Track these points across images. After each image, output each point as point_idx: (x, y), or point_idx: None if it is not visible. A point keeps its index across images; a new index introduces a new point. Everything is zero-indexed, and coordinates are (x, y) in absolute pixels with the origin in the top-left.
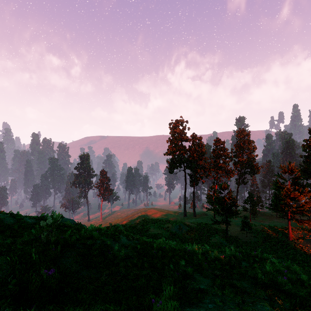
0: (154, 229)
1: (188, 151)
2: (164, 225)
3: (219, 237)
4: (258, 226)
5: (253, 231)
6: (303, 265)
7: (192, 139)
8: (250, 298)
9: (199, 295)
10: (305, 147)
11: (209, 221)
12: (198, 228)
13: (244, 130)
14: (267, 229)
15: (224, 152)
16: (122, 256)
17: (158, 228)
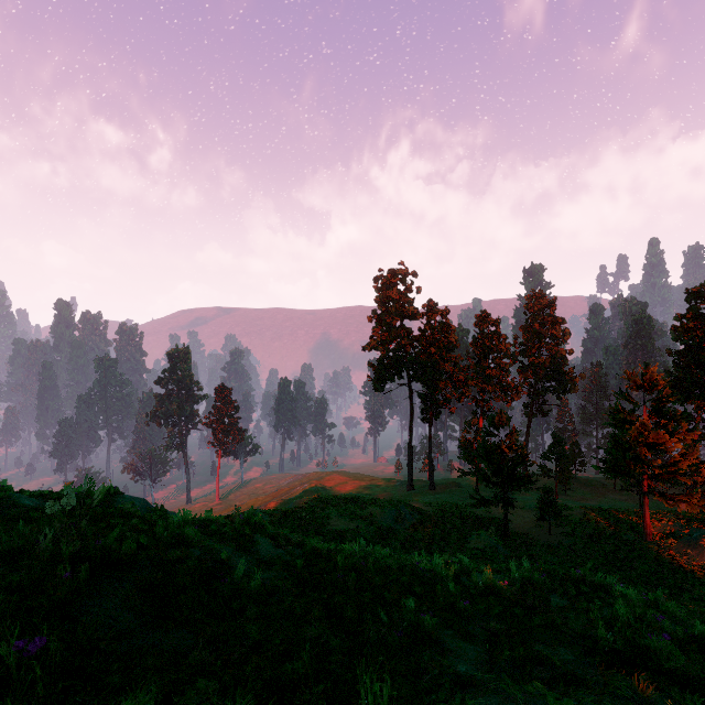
0: (340, 520)
1: (417, 341)
2: (364, 510)
3: (490, 537)
4: (576, 510)
5: (565, 520)
6: (681, 597)
7: (427, 314)
8: (592, 700)
9: (460, 696)
10: (678, 333)
11: (464, 501)
12: (440, 515)
13: (542, 294)
14: (597, 516)
15: (498, 343)
16: (256, 590)
17: (348, 516)
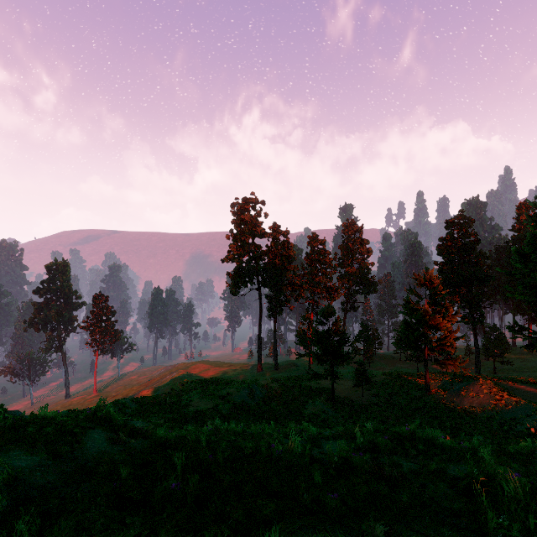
0: (201, 401)
1: (265, 254)
2: (222, 390)
3: (322, 403)
4: (379, 377)
5: (373, 385)
6: (459, 434)
7: (273, 234)
8: None
9: None
10: (441, 250)
11: (301, 376)
12: (283, 389)
13: (354, 222)
14: (393, 379)
15: (324, 257)
16: None
17: (208, 397)
